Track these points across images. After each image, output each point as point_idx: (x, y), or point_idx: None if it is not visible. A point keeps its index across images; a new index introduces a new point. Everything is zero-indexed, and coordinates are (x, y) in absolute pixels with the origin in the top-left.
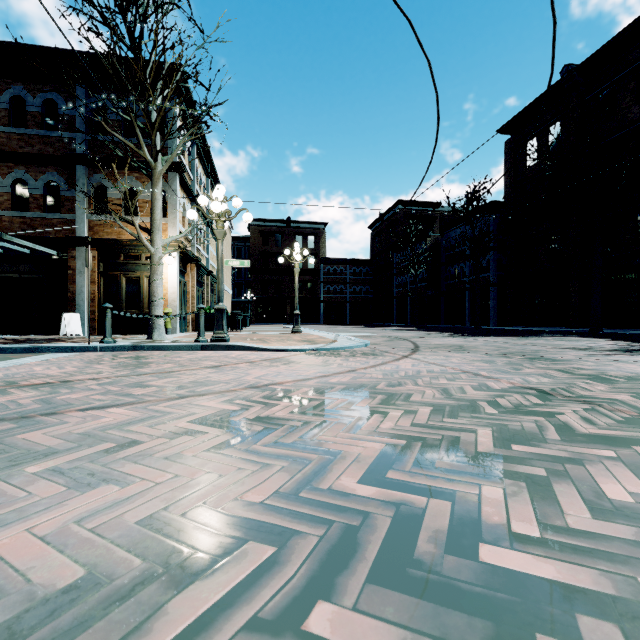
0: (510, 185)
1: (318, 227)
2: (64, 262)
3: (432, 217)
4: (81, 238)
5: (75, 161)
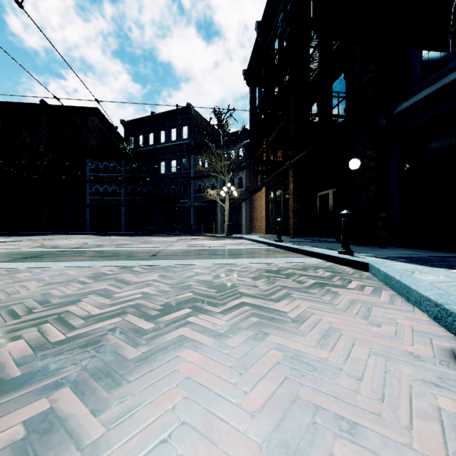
0: None
1: None
2: None
3: None
4: None
5: None
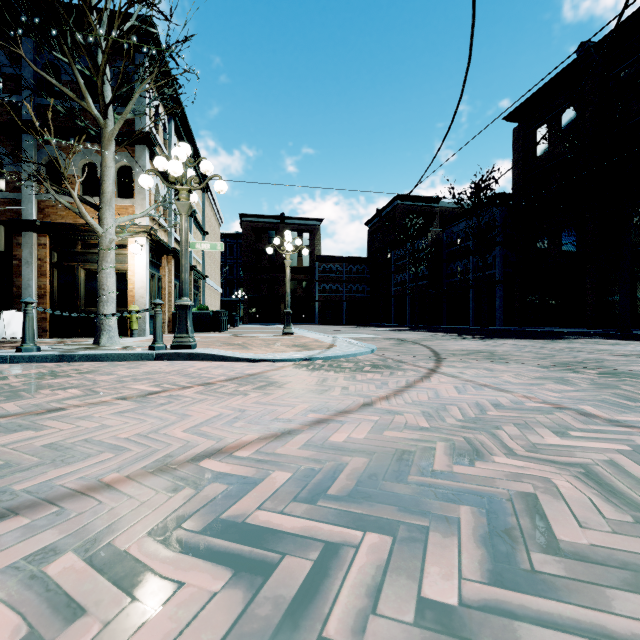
0: (518, 176)
1: (313, 223)
2: (9, 251)
3: (432, 213)
4: (27, 221)
5: (20, 129)
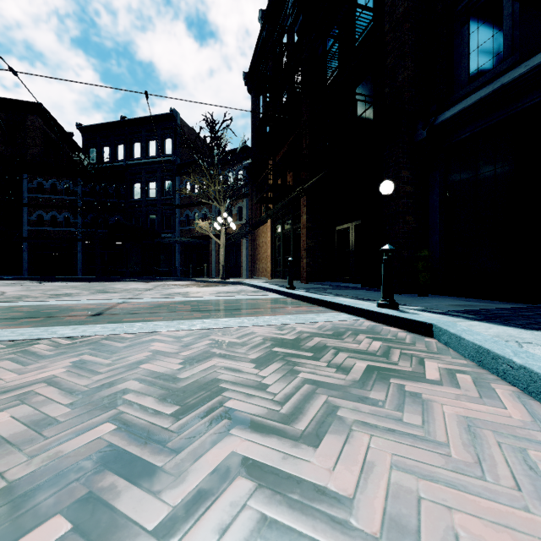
0: None
1: None
2: None
3: None
4: None
5: None
